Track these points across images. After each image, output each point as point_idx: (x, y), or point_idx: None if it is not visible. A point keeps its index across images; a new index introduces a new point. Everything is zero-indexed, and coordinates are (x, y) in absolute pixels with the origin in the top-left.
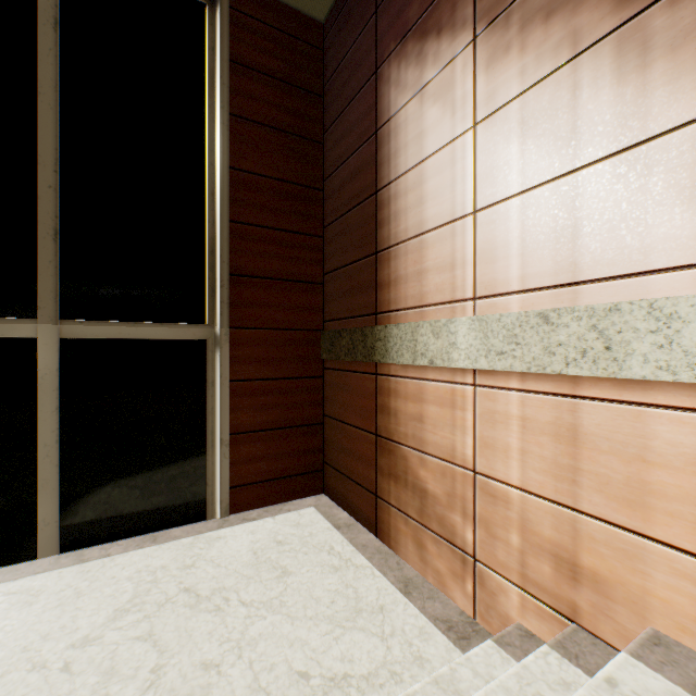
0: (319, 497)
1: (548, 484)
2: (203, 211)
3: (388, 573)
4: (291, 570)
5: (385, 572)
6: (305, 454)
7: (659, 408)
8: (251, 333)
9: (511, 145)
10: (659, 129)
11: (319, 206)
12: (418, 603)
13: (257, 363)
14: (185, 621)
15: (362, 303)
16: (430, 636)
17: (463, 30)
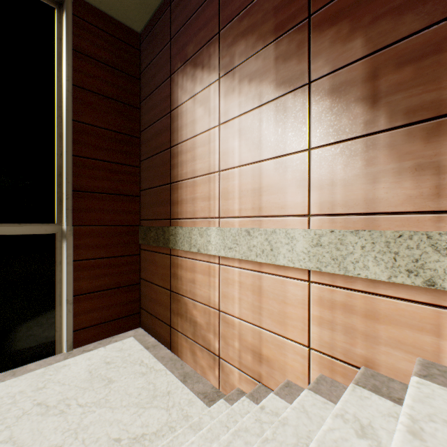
0: (137, 330)
1: (250, 315)
2: (53, 147)
3: (175, 371)
4: (115, 379)
5: (173, 371)
6: (127, 303)
7: (290, 278)
8: (89, 228)
9: (235, 140)
10: (290, 151)
11: (137, 147)
12: (190, 386)
13: (93, 248)
14: (37, 424)
15: (163, 212)
16: (194, 403)
17: (214, 72)
